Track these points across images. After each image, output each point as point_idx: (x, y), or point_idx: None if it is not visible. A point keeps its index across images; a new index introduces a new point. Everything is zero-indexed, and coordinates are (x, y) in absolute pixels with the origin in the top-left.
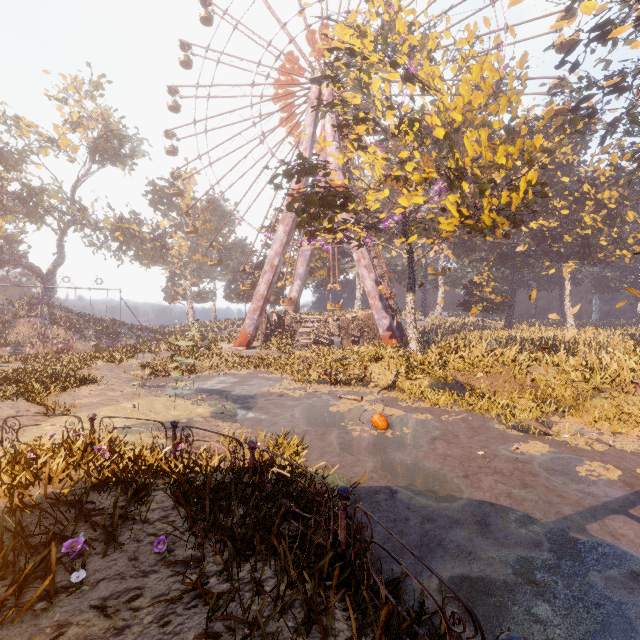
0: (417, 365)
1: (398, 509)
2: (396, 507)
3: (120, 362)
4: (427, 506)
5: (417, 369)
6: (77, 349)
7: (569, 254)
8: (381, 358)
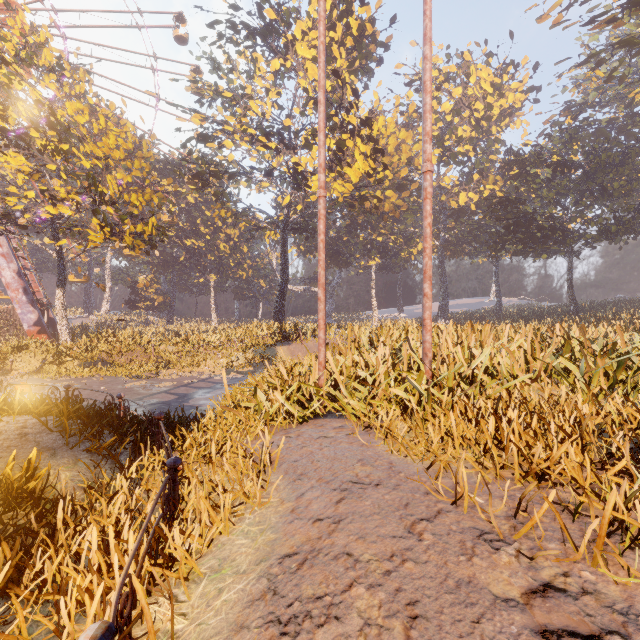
0: (66, 351)
1: None
2: None
3: None
4: None
5: (67, 355)
6: None
7: (212, 269)
8: (26, 348)
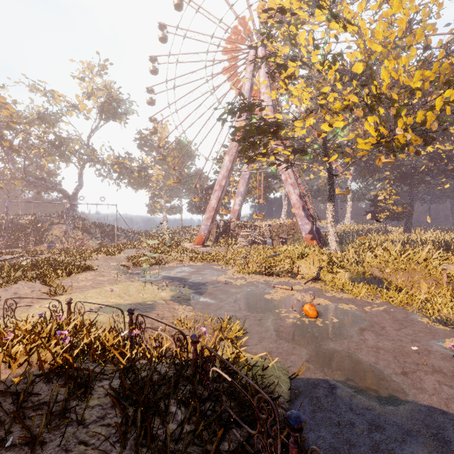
0: (337, 261)
1: (340, 409)
2: (338, 406)
3: (113, 255)
4: (371, 408)
5: (337, 265)
6: (89, 246)
7: None
8: (306, 255)
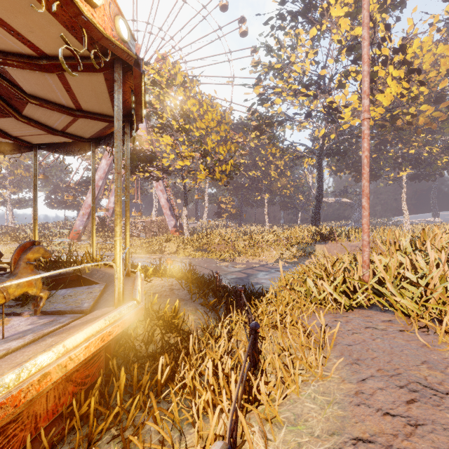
0: (188, 242)
1: None
2: None
3: None
4: None
5: (188, 244)
6: None
7: (265, 190)
8: (170, 239)
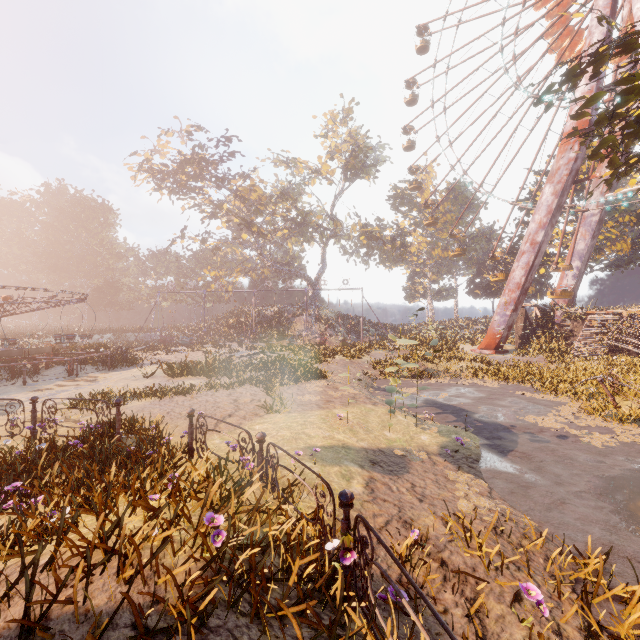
0: None
1: None
2: None
3: (354, 358)
4: None
5: None
6: (331, 343)
7: None
8: None
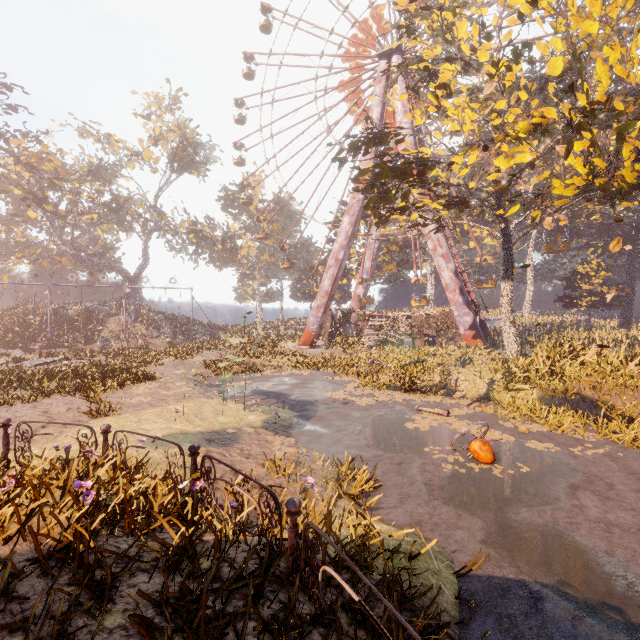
0: (519, 372)
1: None
2: (551, 639)
3: (185, 359)
4: None
5: (519, 377)
6: (156, 345)
7: None
8: (469, 362)
